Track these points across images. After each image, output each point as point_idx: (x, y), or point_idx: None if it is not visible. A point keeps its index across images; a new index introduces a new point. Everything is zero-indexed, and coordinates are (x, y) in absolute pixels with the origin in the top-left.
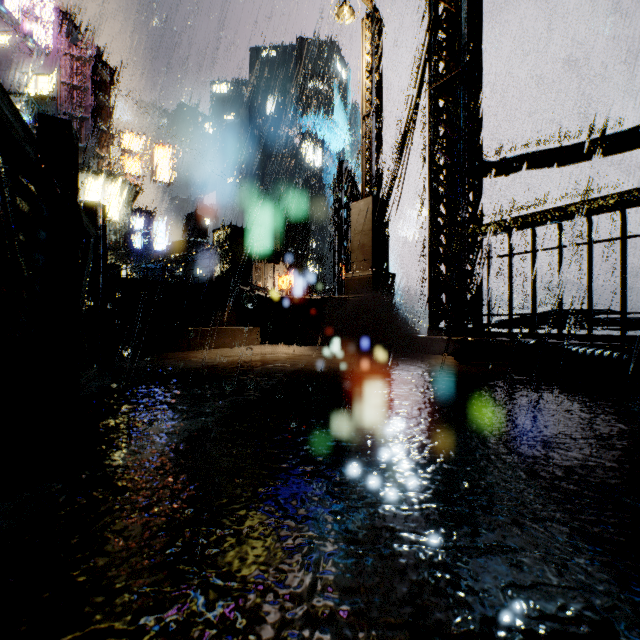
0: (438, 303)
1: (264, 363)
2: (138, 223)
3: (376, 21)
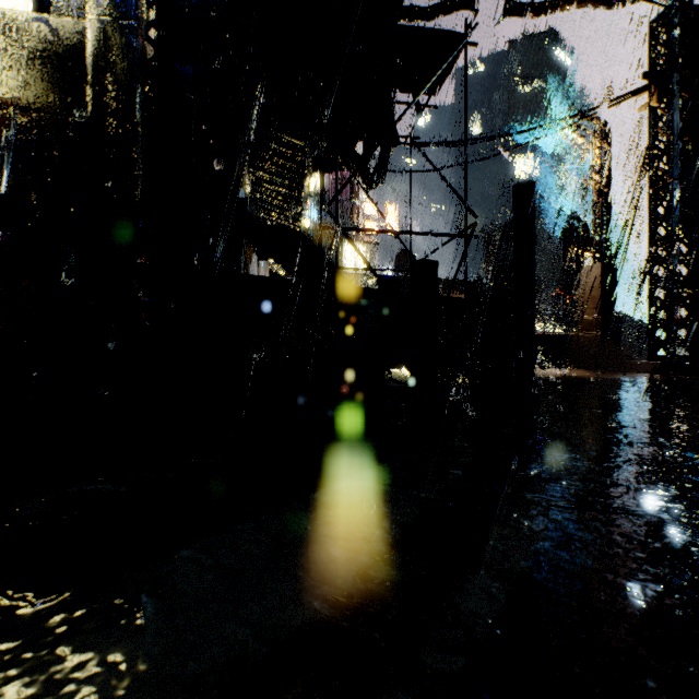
0: (655, 339)
1: None
2: None
3: (604, 133)
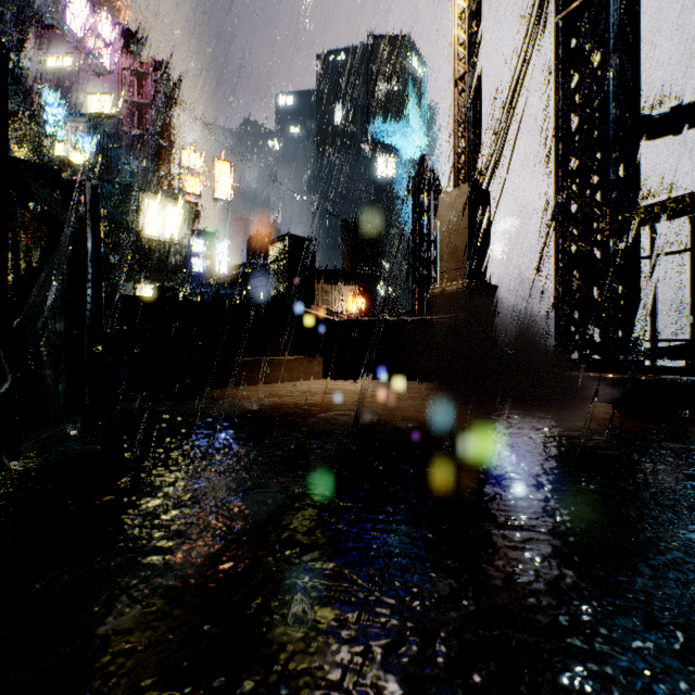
0: (570, 324)
1: (322, 409)
2: (200, 245)
3: None
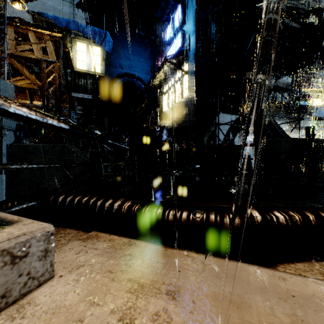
0: None
1: None
2: None
3: None
